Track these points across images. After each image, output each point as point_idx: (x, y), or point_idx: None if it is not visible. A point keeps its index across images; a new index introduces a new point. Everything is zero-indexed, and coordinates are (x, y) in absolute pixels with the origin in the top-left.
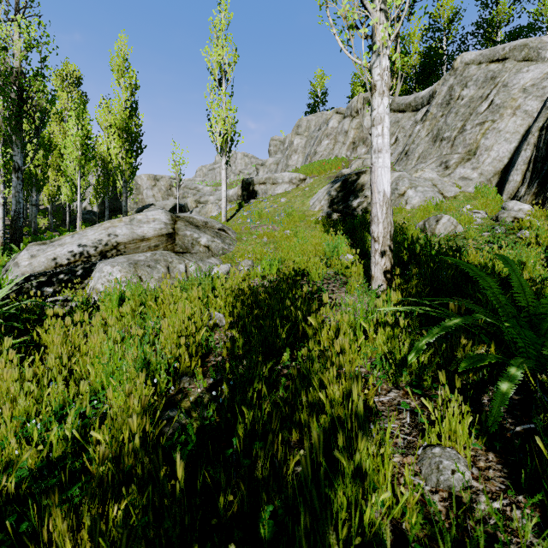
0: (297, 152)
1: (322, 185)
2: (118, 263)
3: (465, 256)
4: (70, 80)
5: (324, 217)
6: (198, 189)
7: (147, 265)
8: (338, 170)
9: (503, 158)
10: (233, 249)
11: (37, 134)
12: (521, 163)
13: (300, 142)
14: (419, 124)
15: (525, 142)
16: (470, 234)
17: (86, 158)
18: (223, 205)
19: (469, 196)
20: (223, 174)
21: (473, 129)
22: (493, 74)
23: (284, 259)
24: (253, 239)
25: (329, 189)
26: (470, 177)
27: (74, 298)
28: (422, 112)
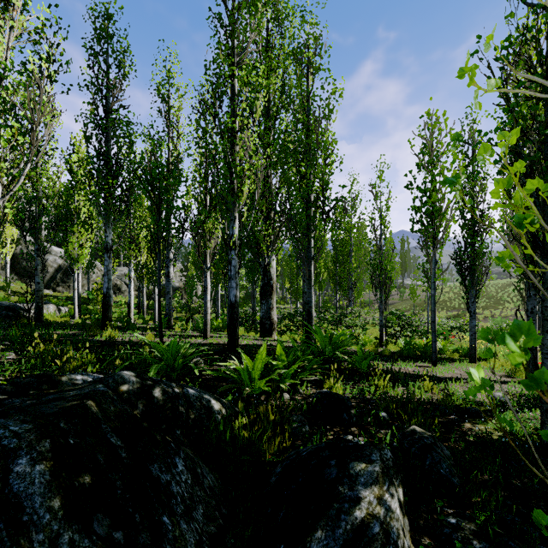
0: None
1: None
2: None
3: None
4: None
5: None
6: None
7: None
8: None
9: None
10: None
11: None
12: None
13: None
14: None
15: None
16: None
17: None
18: None
19: None
20: None
21: None
22: None
23: None
24: None
25: None
26: None
27: None
28: None
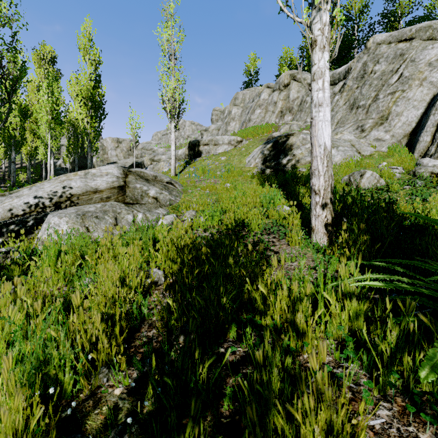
0: (234, 120)
1: (256, 146)
2: (66, 214)
3: (398, 208)
4: (47, 59)
5: (259, 172)
6: (153, 150)
7: (95, 216)
8: (269, 134)
9: (411, 123)
10: (179, 200)
11: (8, 98)
12: (431, 125)
13: (237, 111)
14: (338, 95)
15: (433, 108)
16: (393, 187)
17: (55, 122)
18: (172, 162)
19: (383, 155)
20: (172, 136)
21: (385, 98)
22: (402, 51)
23: (225, 210)
24: (197, 191)
25: (262, 149)
26: (383, 139)
27: (18, 249)
28: (339, 85)
